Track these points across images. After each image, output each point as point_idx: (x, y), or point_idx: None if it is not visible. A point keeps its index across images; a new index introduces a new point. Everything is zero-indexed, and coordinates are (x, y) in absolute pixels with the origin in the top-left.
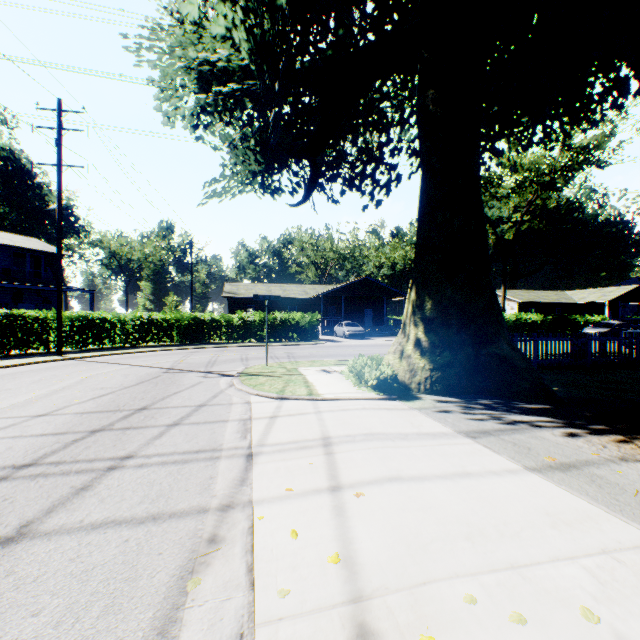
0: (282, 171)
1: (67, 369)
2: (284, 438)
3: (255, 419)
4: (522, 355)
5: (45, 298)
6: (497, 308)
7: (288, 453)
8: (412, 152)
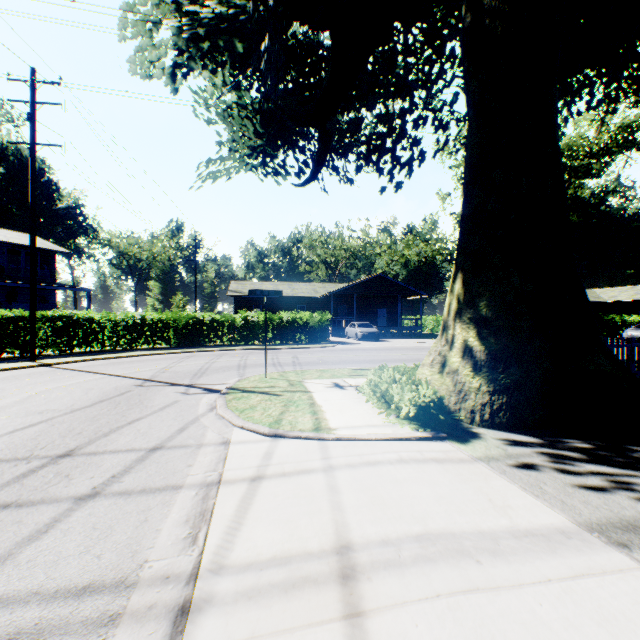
0: (287, 151)
1: (26, 380)
2: (265, 545)
3: (226, 484)
4: (630, 373)
5: (41, 297)
6: (587, 304)
7: (265, 607)
8: (438, 124)
